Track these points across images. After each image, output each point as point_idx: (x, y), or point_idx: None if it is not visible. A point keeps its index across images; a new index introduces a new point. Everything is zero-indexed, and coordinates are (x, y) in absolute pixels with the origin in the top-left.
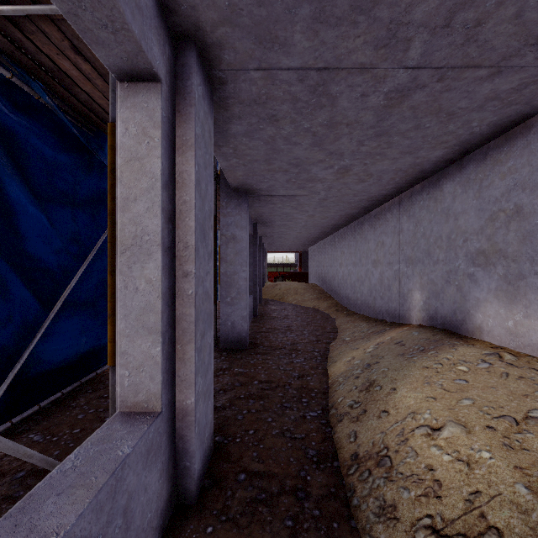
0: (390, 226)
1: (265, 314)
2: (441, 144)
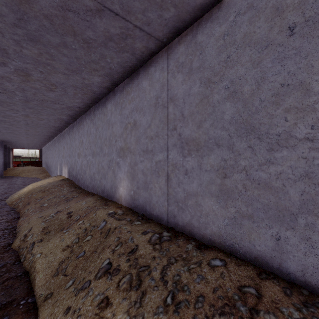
0: (56, 145)
1: (2, 181)
2: (51, 129)
